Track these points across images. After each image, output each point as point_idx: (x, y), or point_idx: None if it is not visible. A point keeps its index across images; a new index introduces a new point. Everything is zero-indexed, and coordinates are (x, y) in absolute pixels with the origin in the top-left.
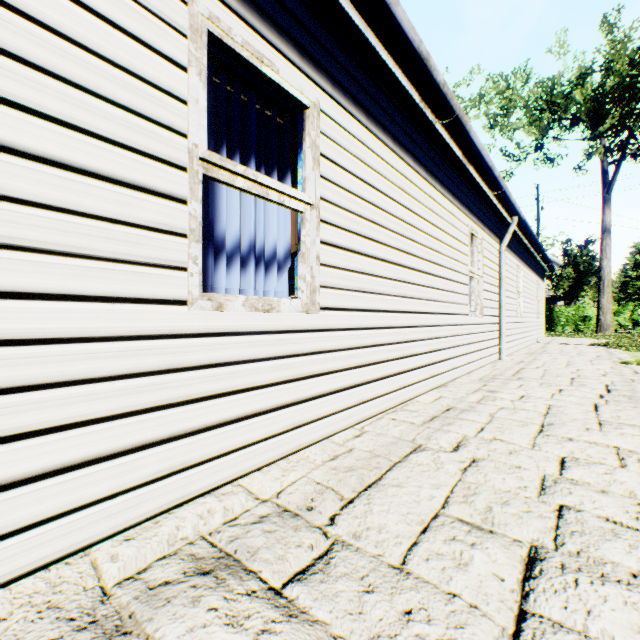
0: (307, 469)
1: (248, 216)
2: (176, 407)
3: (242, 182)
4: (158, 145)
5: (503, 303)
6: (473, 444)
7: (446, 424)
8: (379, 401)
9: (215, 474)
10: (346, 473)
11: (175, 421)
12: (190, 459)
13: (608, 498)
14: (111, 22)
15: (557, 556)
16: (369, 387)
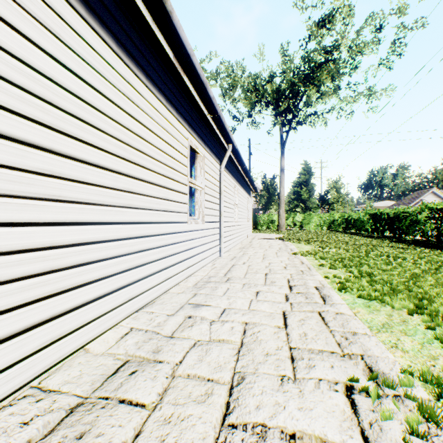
0: None
1: None
2: None
3: None
4: None
5: (223, 212)
6: None
7: (75, 441)
8: None
9: None
10: None
11: None
12: None
13: None
14: None
15: None
16: None
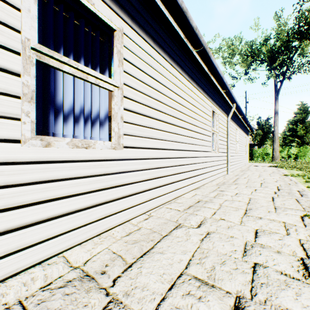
0: (110, 243)
1: (79, 92)
2: (11, 210)
3: (68, 68)
4: None
5: (229, 146)
6: (209, 222)
7: (196, 210)
8: (161, 198)
9: (45, 251)
10: (132, 245)
11: (10, 220)
12: (24, 243)
13: (281, 256)
14: None
15: (252, 305)
16: (155, 191)
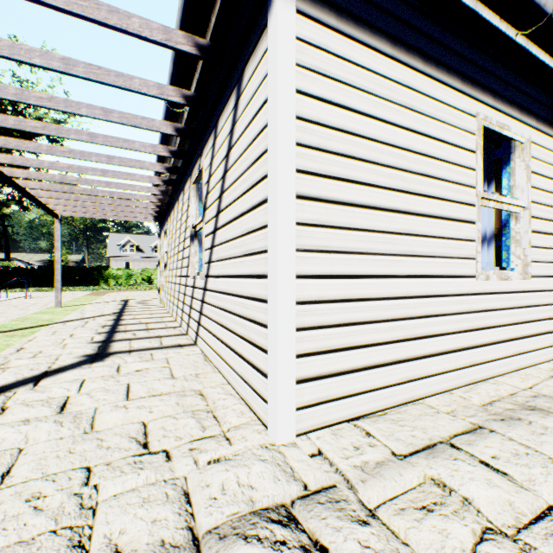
0: (538, 380)
1: None
2: (471, 331)
3: (491, 204)
4: (465, 197)
5: None
6: None
7: None
8: None
9: (484, 372)
10: None
11: (470, 339)
12: (475, 360)
13: None
14: (452, 145)
15: None
16: None
